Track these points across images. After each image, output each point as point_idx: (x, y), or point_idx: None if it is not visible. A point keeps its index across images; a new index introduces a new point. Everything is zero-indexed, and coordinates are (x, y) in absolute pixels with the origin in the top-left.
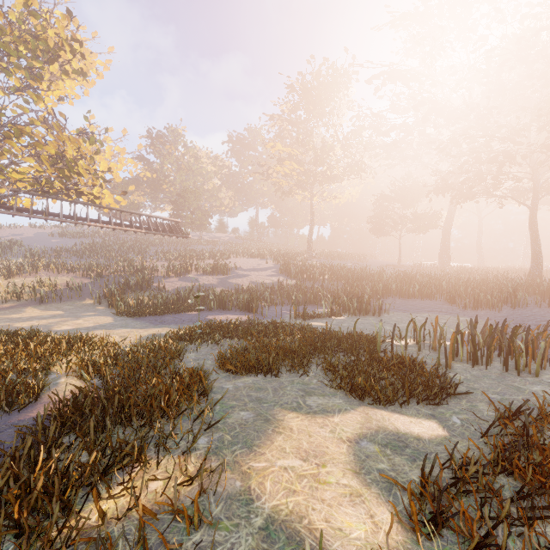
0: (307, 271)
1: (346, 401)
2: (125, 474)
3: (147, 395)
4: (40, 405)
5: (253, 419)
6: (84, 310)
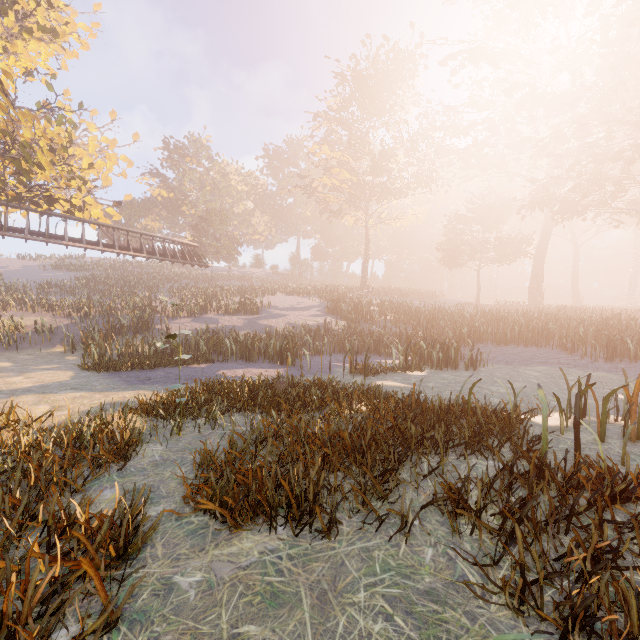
0: (362, 309)
1: None
2: None
3: None
4: None
5: None
6: (45, 361)
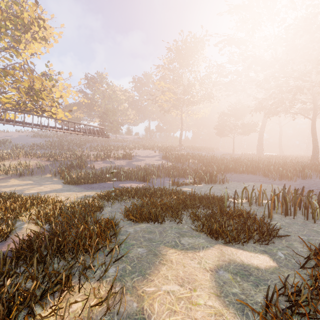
0: (179, 157)
1: (207, 241)
2: (56, 297)
3: (77, 237)
4: (8, 243)
5: (146, 254)
6: (45, 181)
